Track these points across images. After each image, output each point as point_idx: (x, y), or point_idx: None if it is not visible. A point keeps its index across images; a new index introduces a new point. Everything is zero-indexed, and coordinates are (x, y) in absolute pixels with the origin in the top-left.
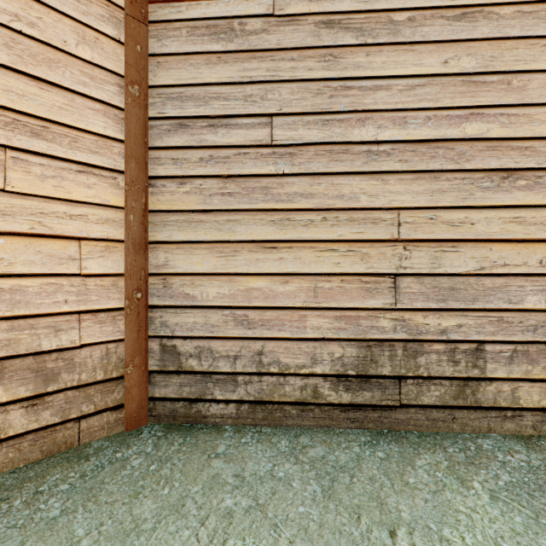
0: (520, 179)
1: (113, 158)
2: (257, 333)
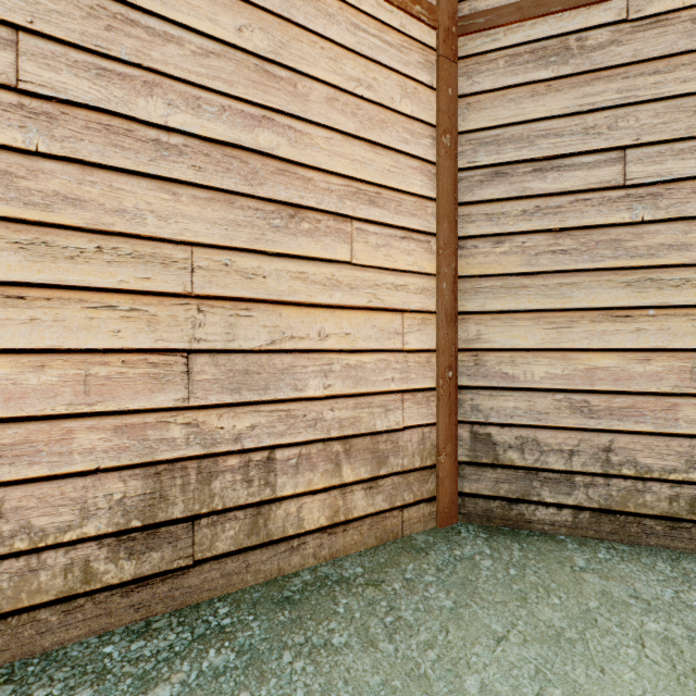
0: None
1: (426, 219)
2: (602, 425)
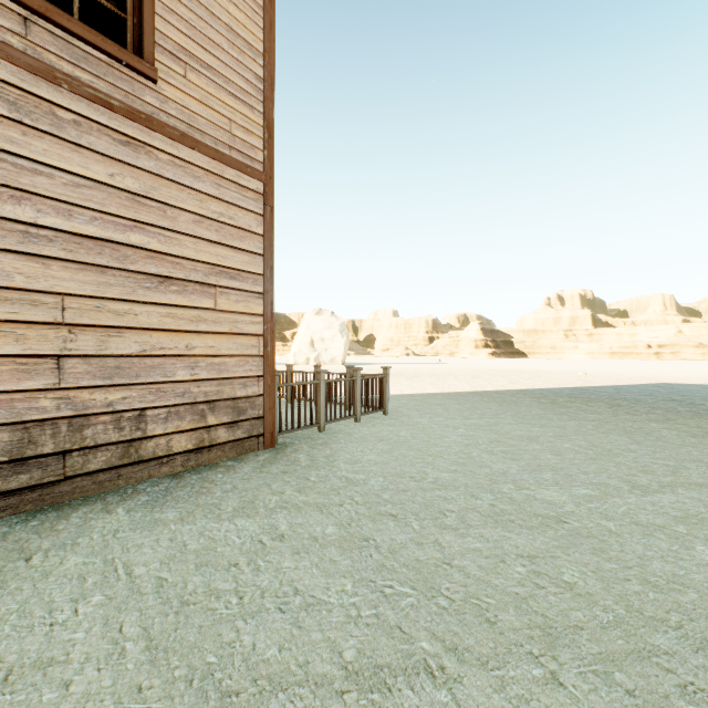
0: (174, 285)
1: None
2: None
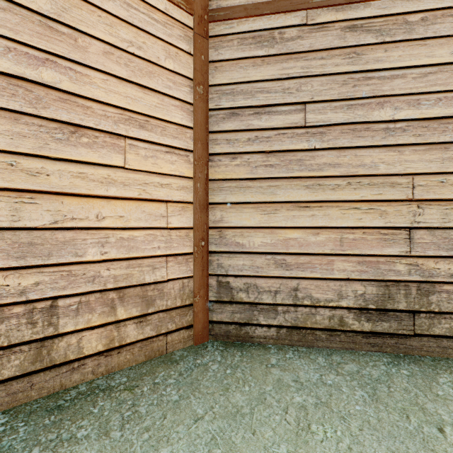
0: None
1: (186, 141)
2: (293, 274)
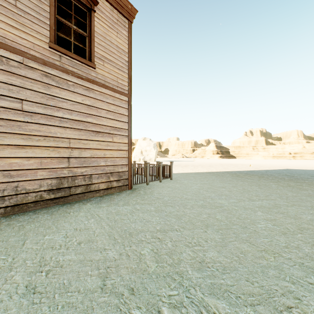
0: (100, 134)
1: None
2: (15, 179)
